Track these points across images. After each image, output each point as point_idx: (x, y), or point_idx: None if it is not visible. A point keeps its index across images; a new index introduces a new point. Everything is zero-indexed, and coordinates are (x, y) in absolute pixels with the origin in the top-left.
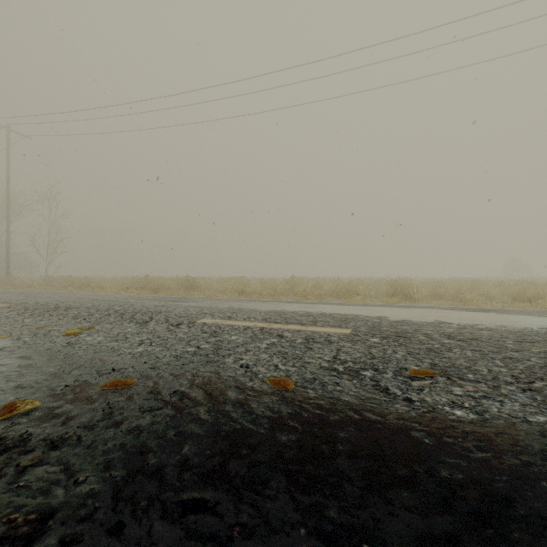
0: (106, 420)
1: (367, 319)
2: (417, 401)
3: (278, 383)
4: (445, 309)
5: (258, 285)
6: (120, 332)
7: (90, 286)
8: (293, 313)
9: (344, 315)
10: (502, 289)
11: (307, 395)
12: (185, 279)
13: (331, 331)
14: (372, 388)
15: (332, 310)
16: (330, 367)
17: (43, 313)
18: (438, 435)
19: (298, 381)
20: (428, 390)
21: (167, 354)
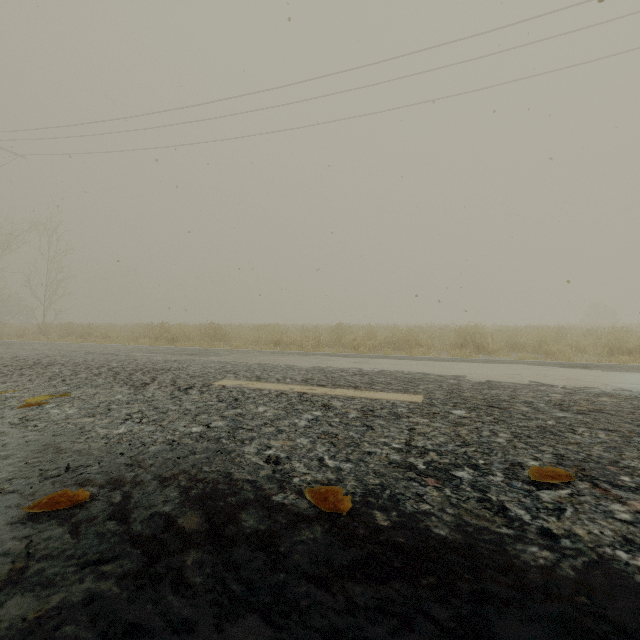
0: (7, 590)
1: (441, 379)
2: (563, 536)
3: (324, 497)
4: (535, 365)
5: (298, 334)
6: (104, 401)
7: (94, 335)
8: (342, 371)
9: (409, 374)
10: (593, 338)
11: (373, 522)
12: (209, 327)
13: (395, 398)
14: (478, 506)
15: (391, 367)
16: (403, 461)
17: (12, 371)
18: (638, 632)
19: (357, 491)
20: (572, 510)
21: (160, 438)
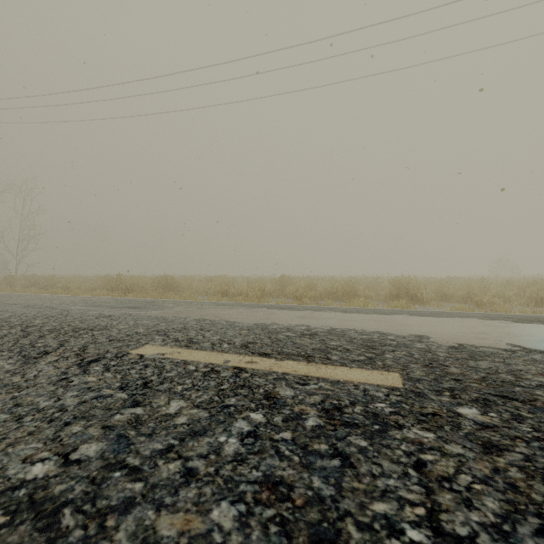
0: None
1: (404, 342)
2: None
3: None
4: (486, 319)
5: (244, 285)
6: None
7: (55, 286)
8: (288, 329)
9: (365, 334)
10: (514, 289)
11: None
12: (162, 279)
13: (364, 379)
14: None
15: (341, 323)
16: None
17: None
18: None
19: None
20: None
21: None
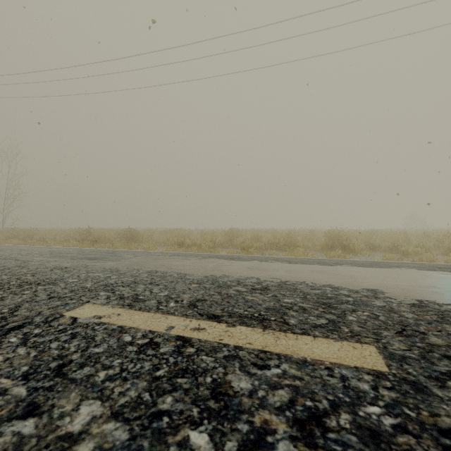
0: None
1: (361, 298)
2: None
3: None
4: (424, 270)
5: (198, 237)
6: None
7: (33, 238)
8: (239, 283)
9: (317, 288)
10: (432, 240)
11: None
12: (126, 231)
13: (336, 357)
14: None
15: (290, 275)
16: None
17: None
18: None
19: None
20: None
21: None
